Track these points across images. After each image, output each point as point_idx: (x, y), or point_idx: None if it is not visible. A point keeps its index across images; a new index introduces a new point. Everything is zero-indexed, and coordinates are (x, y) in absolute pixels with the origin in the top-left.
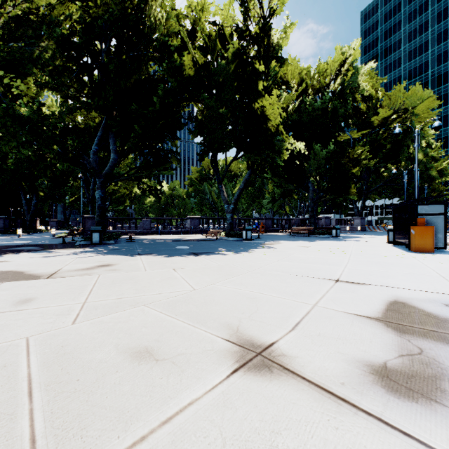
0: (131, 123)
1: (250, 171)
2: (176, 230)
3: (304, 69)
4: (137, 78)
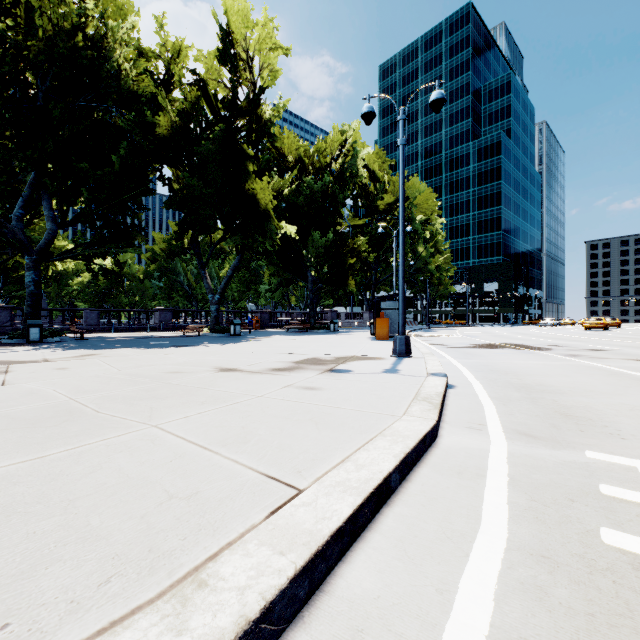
0: (78, 184)
1: (239, 256)
2: (138, 326)
3: (302, 146)
4: (87, 126)
